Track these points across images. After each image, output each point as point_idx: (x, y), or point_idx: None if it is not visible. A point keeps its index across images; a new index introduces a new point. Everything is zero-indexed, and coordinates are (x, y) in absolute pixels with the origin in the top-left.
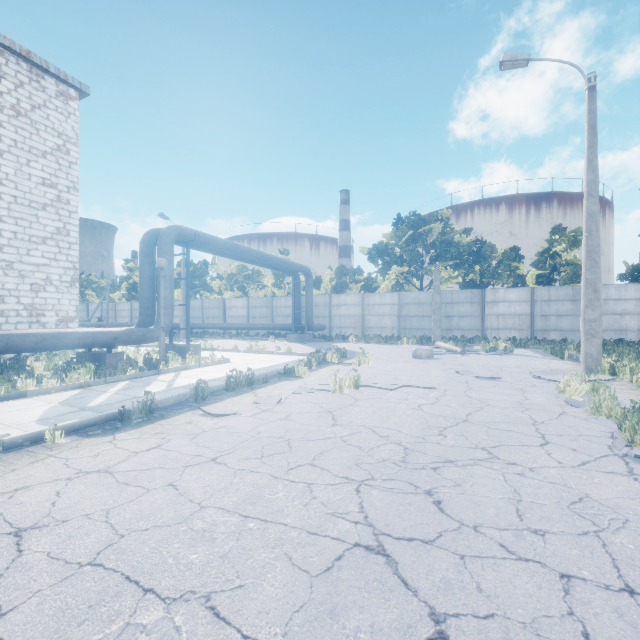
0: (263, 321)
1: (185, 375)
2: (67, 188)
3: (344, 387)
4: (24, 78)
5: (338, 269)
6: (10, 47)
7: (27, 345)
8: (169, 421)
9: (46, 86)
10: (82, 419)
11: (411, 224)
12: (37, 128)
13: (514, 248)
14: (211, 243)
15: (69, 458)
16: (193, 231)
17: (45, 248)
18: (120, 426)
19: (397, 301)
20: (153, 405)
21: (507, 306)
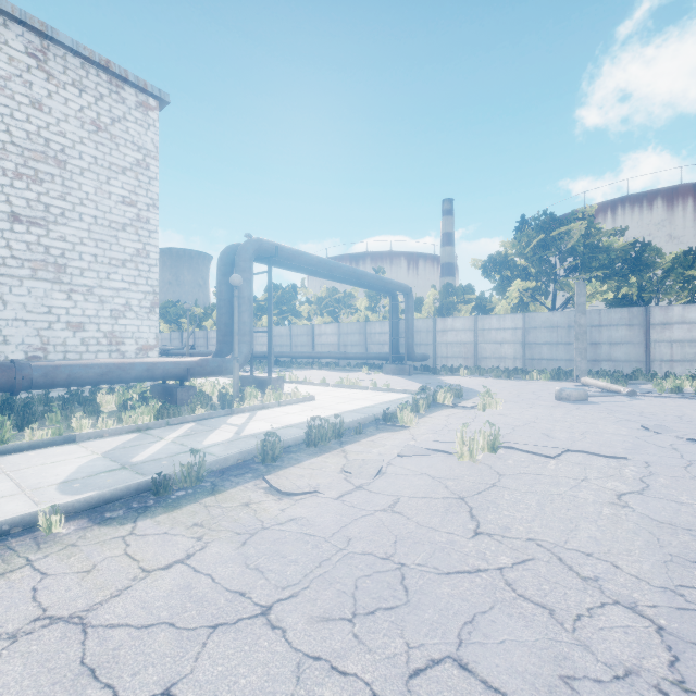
0: (355, 349)
1: (260, 417)
2: (147, 206)
3: (477, 452)
4: (104, 90)
5: (443, 287)
6: (90, 57)
7: (91, 377)
8: (219, 499)
9: (126, 97)
10: (102, 491)
11: (540, 226)
12: (117, 143)
13: (690, 251)
14: (295, 258)
15: (48, 573)
16: (275, 245)
17: (125, 271)
18: (151, 504)
19: (521, 325)
20: (202, 470)
21: (686, 329)
